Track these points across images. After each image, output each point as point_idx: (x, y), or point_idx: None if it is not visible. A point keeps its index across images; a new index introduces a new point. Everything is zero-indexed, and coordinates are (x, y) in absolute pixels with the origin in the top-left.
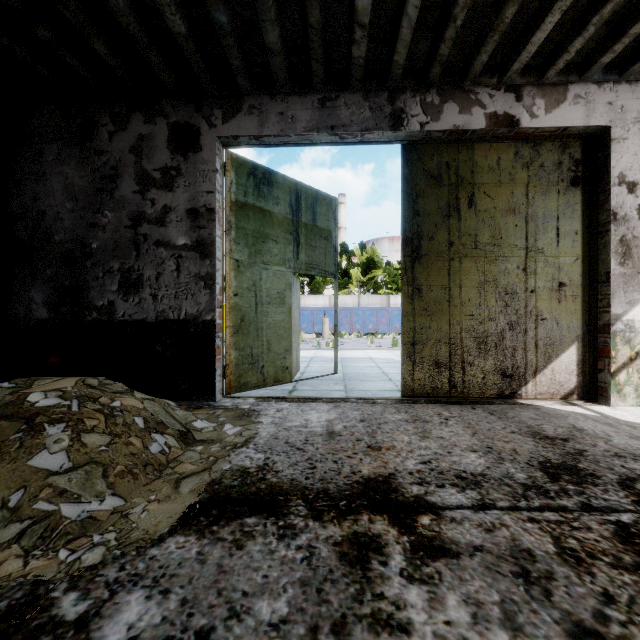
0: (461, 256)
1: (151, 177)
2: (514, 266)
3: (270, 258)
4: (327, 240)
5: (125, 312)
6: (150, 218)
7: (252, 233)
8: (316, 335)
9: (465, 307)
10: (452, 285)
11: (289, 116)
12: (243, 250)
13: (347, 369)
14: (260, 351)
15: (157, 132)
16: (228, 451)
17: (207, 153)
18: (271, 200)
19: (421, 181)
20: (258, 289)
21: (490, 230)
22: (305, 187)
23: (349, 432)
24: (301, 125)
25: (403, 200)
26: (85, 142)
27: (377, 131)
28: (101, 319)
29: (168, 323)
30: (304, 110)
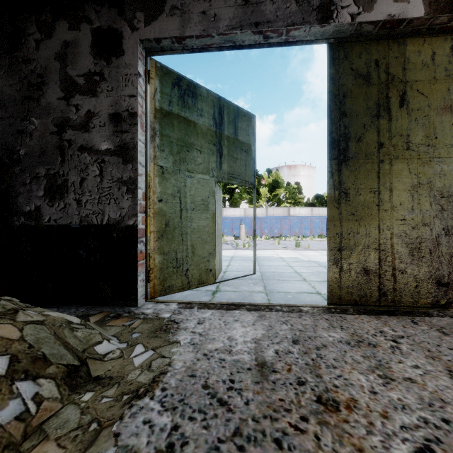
0: (392, 158)
1: (75, 83)
2: (450, 167)
3: (194, 166)
4: (247, 153)
5: (51, 217)
6: (74, 124)
7: (177, 141)
8: (235, 237)
9: (396, 211)
10: (382, 188)
11: (211, 15)
12: (167, 157)
13: (263, 268)
14: (184, 255)
15: (81, 38)
16: (122, 407)
17: (129, 57)
18: (195, 111)
19: (348, 80)
20: (182, 195)
21: (424, 130)
22: (227, 103)
23: (284, 364)
24: (224, 23)
25: (329, 101)
26: (13, 51)
27: (304, 25)
28: (28, 224)
29: (91, 228)
30: (227, 8)
